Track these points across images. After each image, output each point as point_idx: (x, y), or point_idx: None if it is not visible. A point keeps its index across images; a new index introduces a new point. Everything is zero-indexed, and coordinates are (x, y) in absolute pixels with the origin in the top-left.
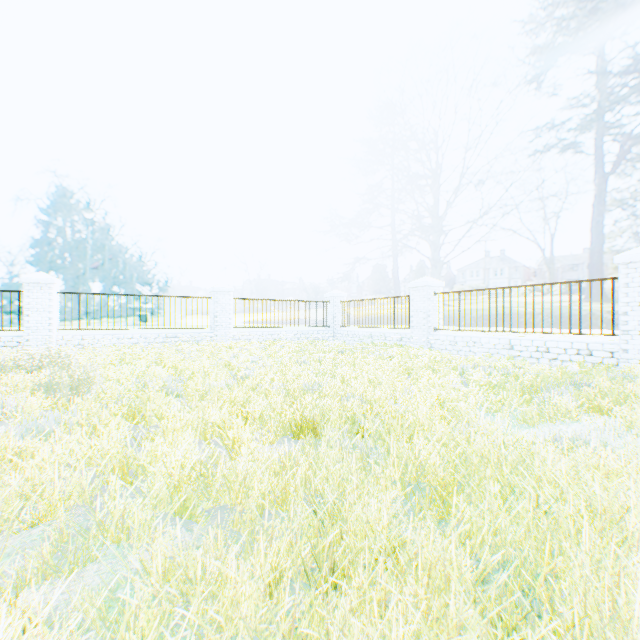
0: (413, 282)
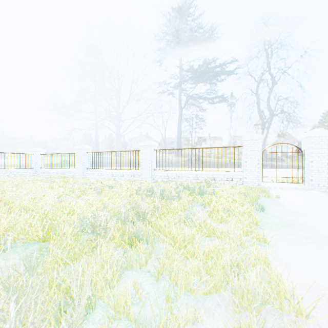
0: (77, 146)
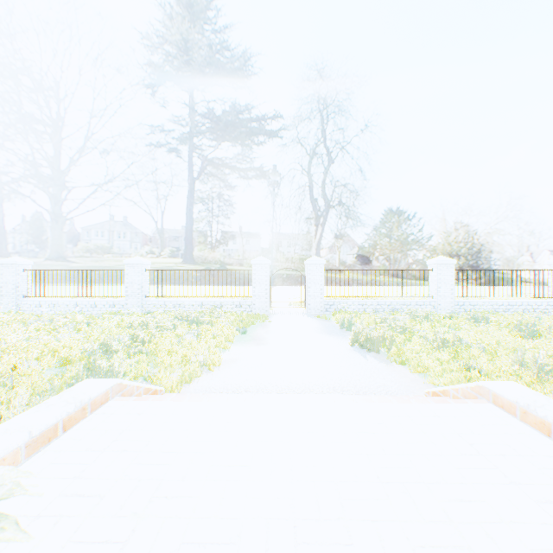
0: (4, 260)
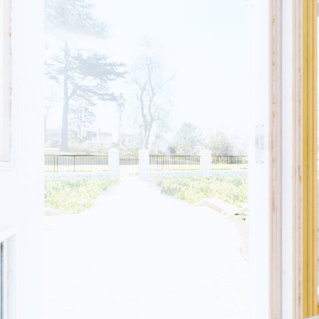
0: None
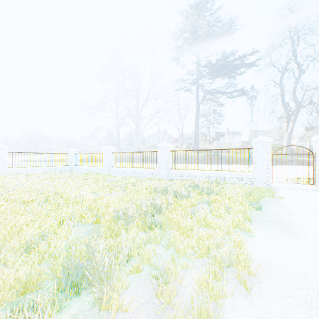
0: (104, 148)
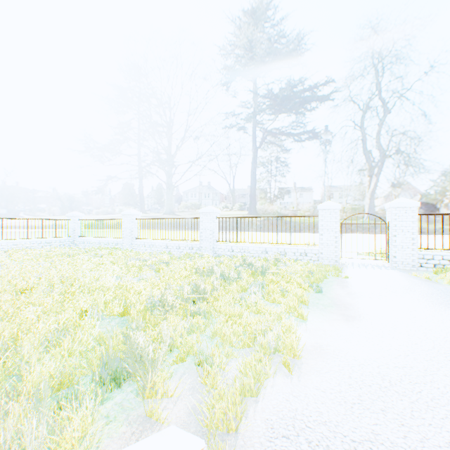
0: (124, 212)
